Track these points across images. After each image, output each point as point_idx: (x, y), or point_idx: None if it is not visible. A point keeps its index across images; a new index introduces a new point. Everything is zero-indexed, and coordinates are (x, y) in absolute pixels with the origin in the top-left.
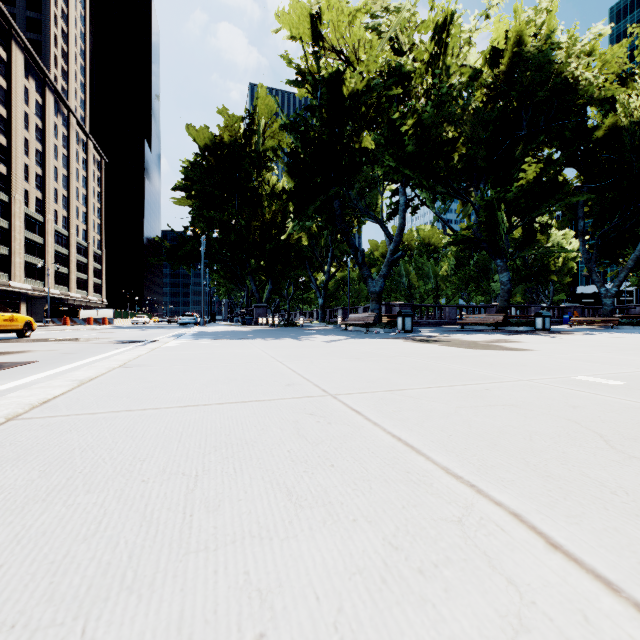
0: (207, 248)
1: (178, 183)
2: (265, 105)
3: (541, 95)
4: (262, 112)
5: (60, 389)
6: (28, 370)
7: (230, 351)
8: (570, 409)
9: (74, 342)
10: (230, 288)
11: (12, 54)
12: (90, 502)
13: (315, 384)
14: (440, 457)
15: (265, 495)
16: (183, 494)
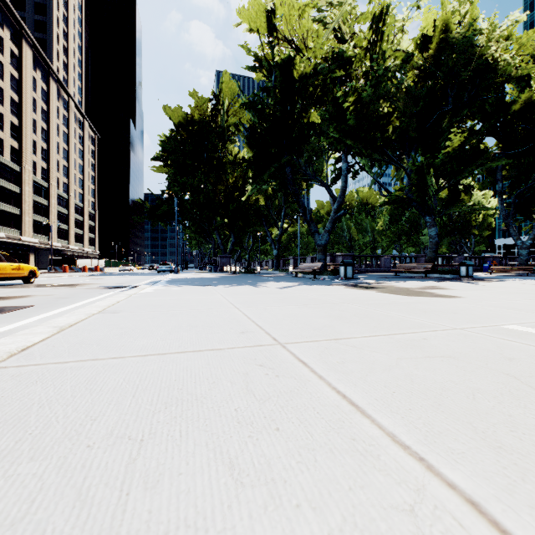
0: (180, 208)
1: (156, 154)
2: (228, 88)
3: (465, 74)
4: (226, 94)
5: (40, 336)
6: (24, 314)
7: (196, 297)
8: (506, 362)
9: (68, 287)
10: (200, 241)
11: (23, 50)
12: (30, 473)
13: (266, 332)
14: (385, 420)
15: (206, 468)
16: (124, 464)
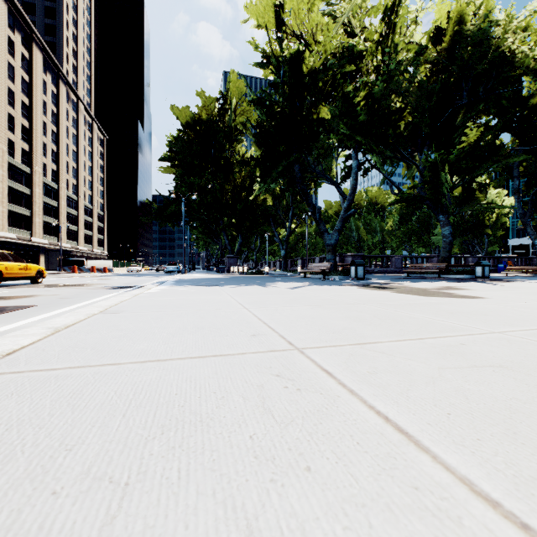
0: (188, 208)
1: (164, 155)
2: (236, 87)
3: (480, 68)
4: (233, 93)
5: (31, 338)
6: (25, 314)
7: (202, 297)
8: None
9: (75, 287)
10: (207, 242)
11: (33, 54)
12: None
13: (280, 335)
14: (451, 456)
15: (213, 536)
16: (97, 526)
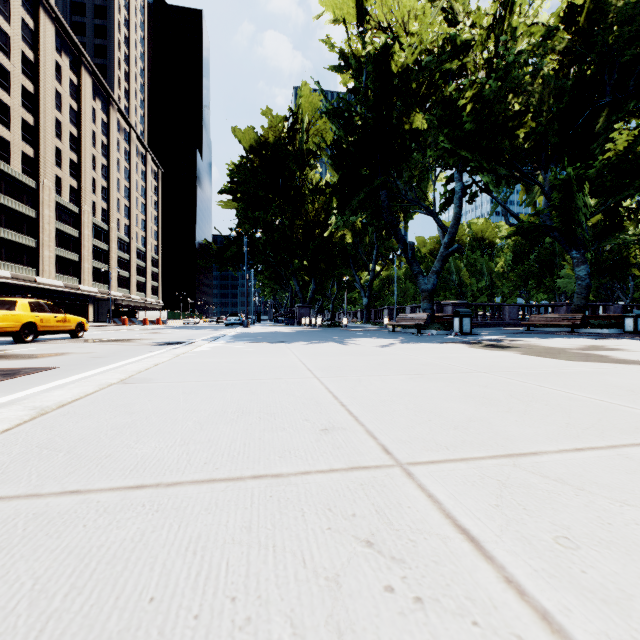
0: (251, 249)
1: (224, 186)
2: (308, 102)
3: (630, 53)
4: (305, 109)
5: None
6: (38, 379)
7: (261, 359)
8: None
9: (116, 343)
10: (274, 289)
11: (82, 78)
12: None
13: (368, 430)
14: None
15: None
16: None
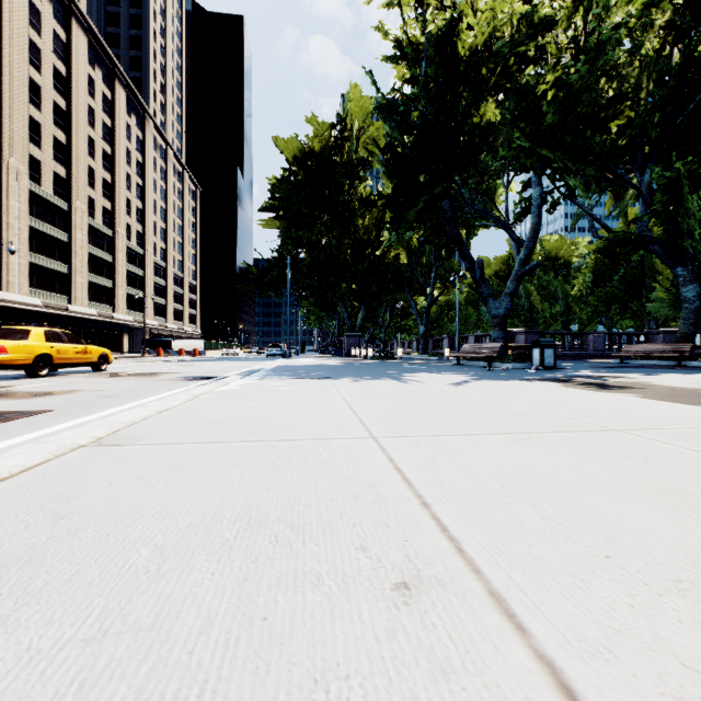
0: (295, 272)
1: (265, 203)
2: (358, 106)
3: None
4: (354, 114)
5: None
6: (12, 429)
7: (298, 403)
8: None
9: (139, 378)
10: (320, 316)
11: (116, 93)
12: None
13: (493, 591)
14: None
15: None
16: None
